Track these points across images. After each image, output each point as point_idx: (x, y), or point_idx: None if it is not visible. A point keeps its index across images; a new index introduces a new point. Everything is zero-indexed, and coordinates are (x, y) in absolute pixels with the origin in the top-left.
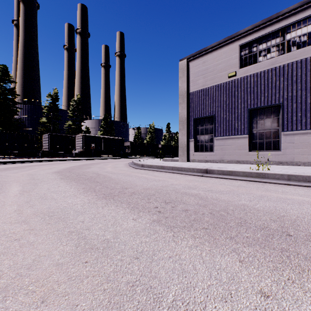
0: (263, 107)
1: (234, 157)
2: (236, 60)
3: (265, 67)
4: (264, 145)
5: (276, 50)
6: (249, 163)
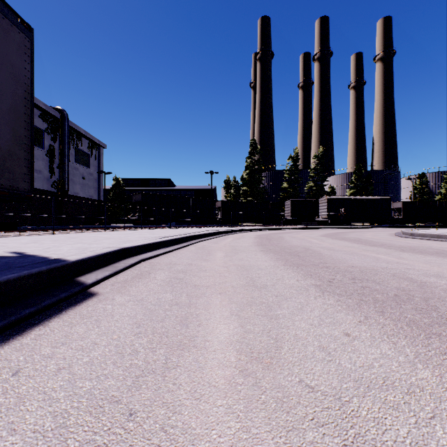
0: None
1: None
2: None
3: None
4: None
5: None
6: None
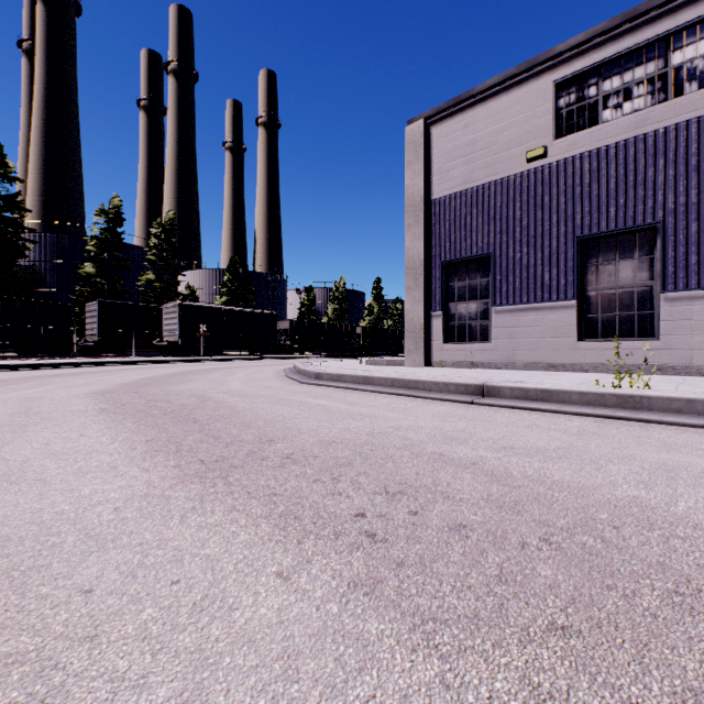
0: (613, 232)
1: (542, 356)
2: (546, 118)
3: (618, 134)
4: (616, 326)
5: (646, 93)
6: (578, 369)
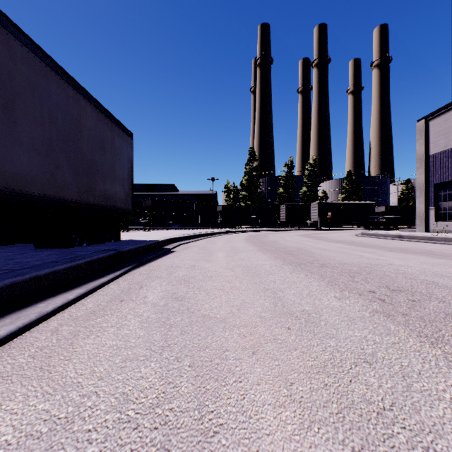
0: None
1: None
2: None
3: None
4: None
5: None
6: None
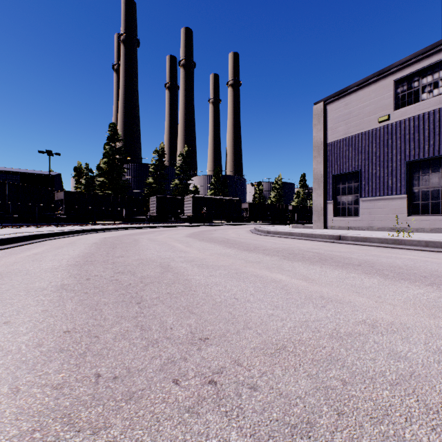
0: (427, 158)
1: (387, 223)
2: (389, 99)
3: (429, 107)
4: (429, 208)
5: None
6: (407, 230)
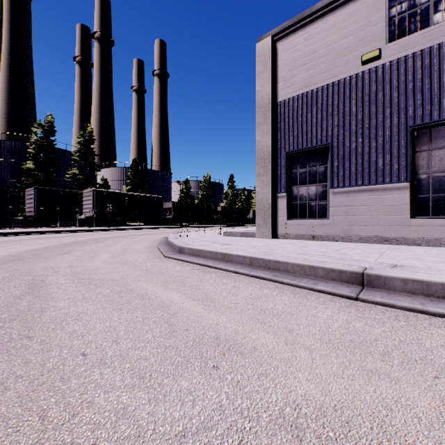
0: (444, 120)
1: (376, 230)
2: (380, 25)
3: None
4: None
5: None
6: (410, 242)
